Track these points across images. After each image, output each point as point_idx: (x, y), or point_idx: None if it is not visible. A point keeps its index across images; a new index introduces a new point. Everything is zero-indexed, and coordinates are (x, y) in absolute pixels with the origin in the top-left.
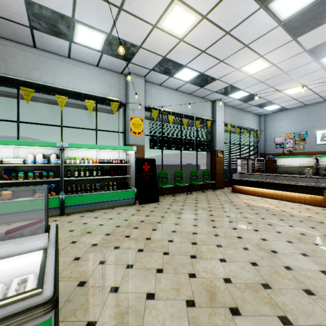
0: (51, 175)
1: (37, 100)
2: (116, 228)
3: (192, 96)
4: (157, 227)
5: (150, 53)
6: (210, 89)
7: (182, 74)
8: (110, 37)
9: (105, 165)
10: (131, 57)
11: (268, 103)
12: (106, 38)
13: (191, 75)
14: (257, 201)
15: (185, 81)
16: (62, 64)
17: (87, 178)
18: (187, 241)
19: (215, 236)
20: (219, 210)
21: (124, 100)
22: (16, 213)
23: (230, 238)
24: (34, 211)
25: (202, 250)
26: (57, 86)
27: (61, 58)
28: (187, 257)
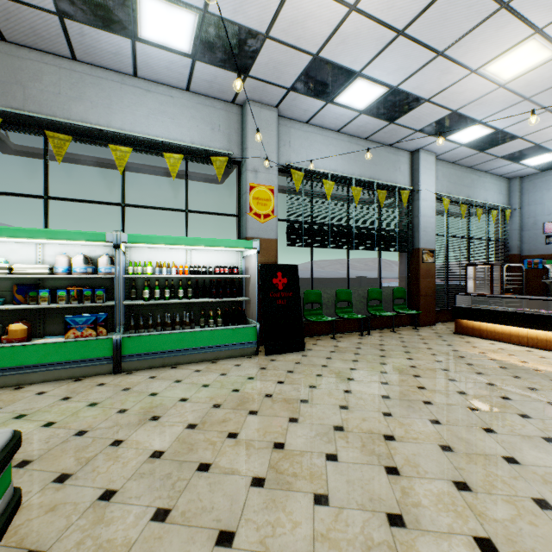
0: (99, 297)
1: (86, 161)
2: (213, 410)
3: (370, 143)
4: (300, 415)
5: (287, 49)
6: (408, 125)
7: (352, 93)
8: (206, 18)
9: (201, 278)
10: (250, 64)
11: (534, 149)
12: (198, 22)
13: (370, 95)
14: (521, 358)
15: (358, 111)
16: (123, 89)
17: (166, 301)
18: (372, 461)
19: (444, 451)
20: (436, 376)
21: (237, 154)
22: (31, 367)
23: (486, 460)
24: (64, 363)
25: (417, 497)
26: (113, 129)
27: (122, 78)
28: (378, 520)
